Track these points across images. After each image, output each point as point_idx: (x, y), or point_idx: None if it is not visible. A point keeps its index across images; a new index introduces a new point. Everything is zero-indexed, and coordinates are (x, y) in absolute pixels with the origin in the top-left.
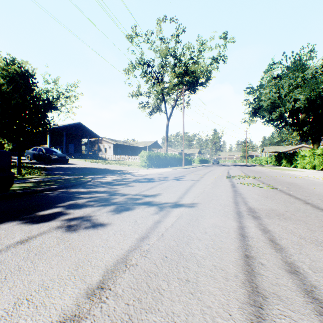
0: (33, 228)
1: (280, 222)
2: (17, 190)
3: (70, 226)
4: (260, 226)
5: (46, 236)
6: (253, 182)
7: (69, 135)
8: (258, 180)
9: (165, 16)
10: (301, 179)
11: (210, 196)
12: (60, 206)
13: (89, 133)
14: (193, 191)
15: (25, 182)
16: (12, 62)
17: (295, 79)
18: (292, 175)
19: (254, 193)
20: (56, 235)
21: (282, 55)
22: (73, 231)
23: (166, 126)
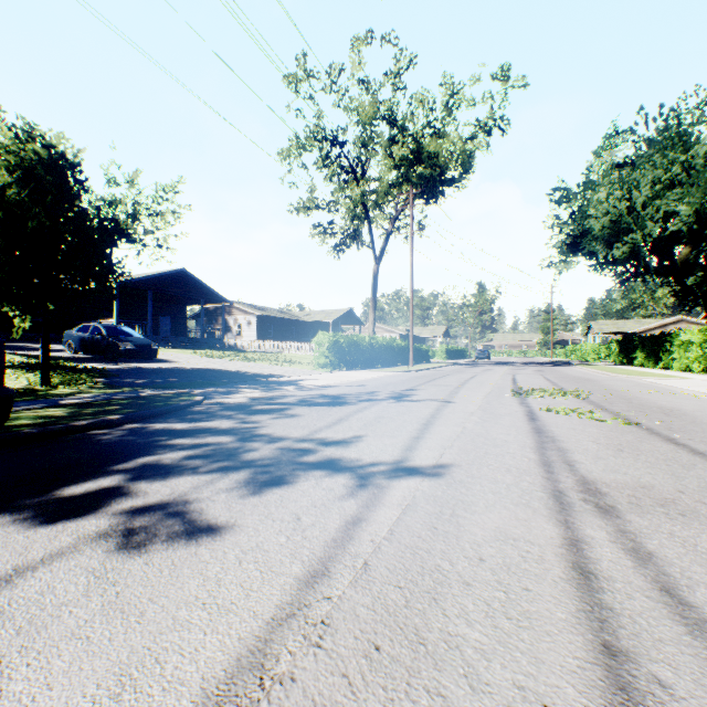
0: (36, 538)
1: (675, 527)
2: (29, 427)
3: (131, 533)
4: (623, 540)
5: (63, 566)
6: (578, 408)
7: (161, 297)
8: (587, 401)
9: (371, 32)
10: (690, 400)
11: (481, 445)
12: (118, 471)
13: (204, 294)
14: (438, 429)
15: (52, 407)
16: (30, 136)
17: (667, 169)
18: (666, 388)
19: (586, 437)
20: (89, 563)
21: (638, 114)
22: (134, 551)
23: (373, 277)
